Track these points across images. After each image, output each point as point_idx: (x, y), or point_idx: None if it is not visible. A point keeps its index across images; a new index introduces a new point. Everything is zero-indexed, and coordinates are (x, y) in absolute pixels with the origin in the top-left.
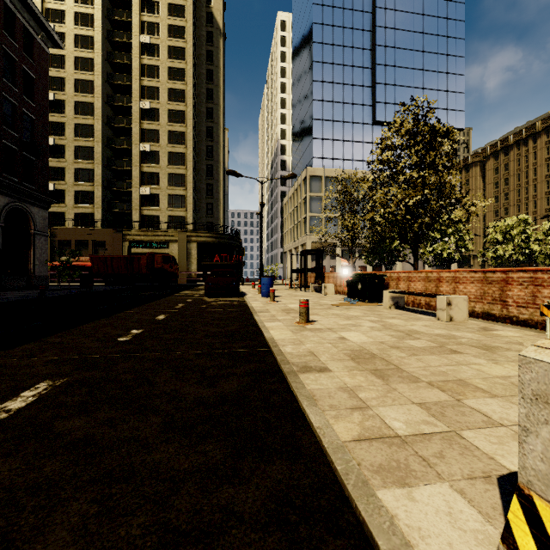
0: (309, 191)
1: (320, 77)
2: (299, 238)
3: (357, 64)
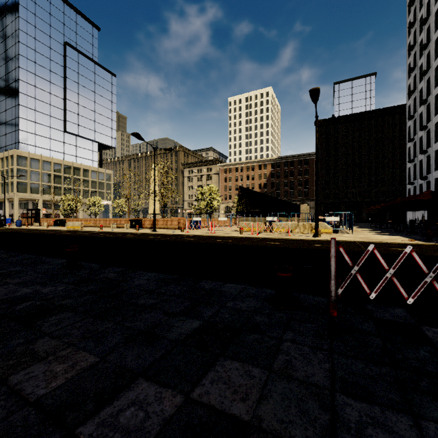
0: (17, 165)
1: (26, 92)
2: (6, 194)
3: (54, 93)
